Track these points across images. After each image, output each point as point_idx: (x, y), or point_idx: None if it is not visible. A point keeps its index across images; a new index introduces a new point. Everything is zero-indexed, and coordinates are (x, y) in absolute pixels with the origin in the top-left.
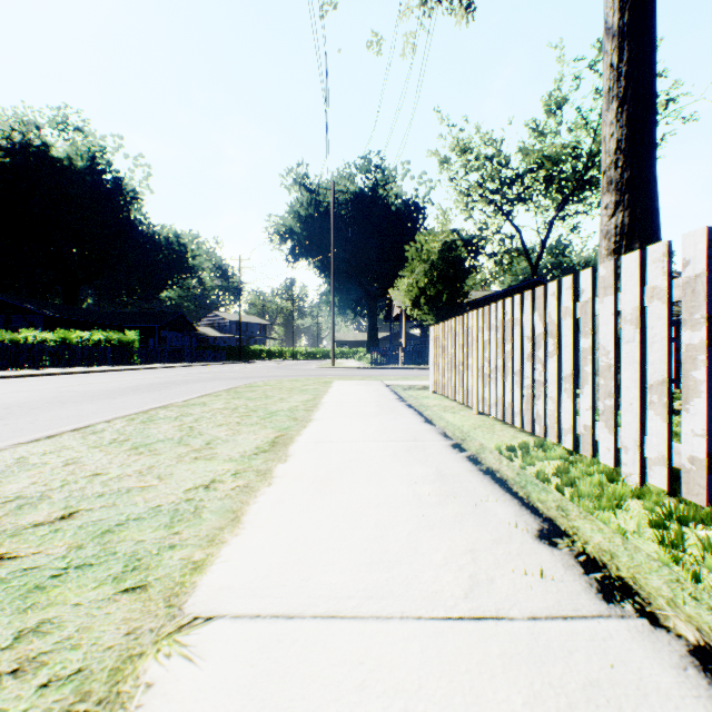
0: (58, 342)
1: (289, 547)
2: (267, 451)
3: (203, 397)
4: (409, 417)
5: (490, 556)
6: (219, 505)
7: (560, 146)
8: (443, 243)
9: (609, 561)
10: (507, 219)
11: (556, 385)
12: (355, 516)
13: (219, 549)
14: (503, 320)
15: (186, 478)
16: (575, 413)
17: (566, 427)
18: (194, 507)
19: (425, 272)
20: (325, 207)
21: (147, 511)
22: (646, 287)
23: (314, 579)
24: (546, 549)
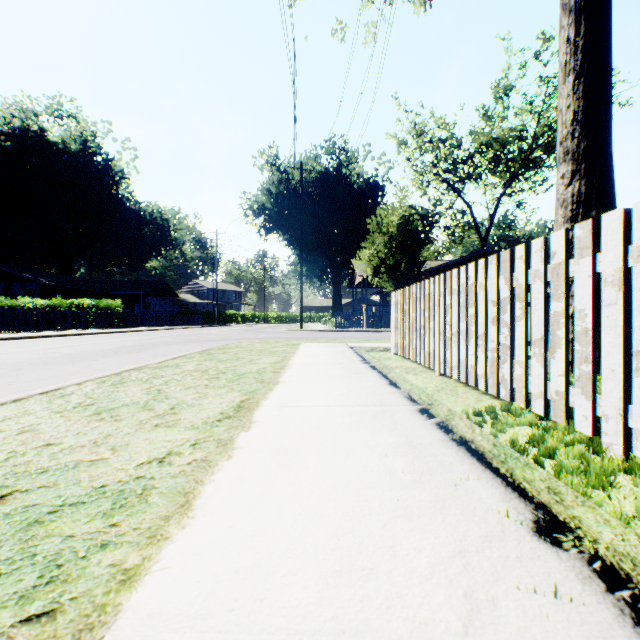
0: (52, 307)
1: (243, 547)
2: (231, 416)
3: (176, 359)
4: (374, 380)
5: (484, 562)
6: (170, 485)
7: (507, 129)
8: (401, 216)
9: (632, 570)
10: (459, 196)
11: (524, 349)
12: (321, 501)
13: (160, 549)
14: (466, 285)
15: (141, 450)
16: (545, 378)
17: (536, 392)
18: (141, 488)
19: (385, 243)
20: (294, 185)
21: (88, 493)
22: (632, 246)
23: (270, 598)
24: (550, 550)
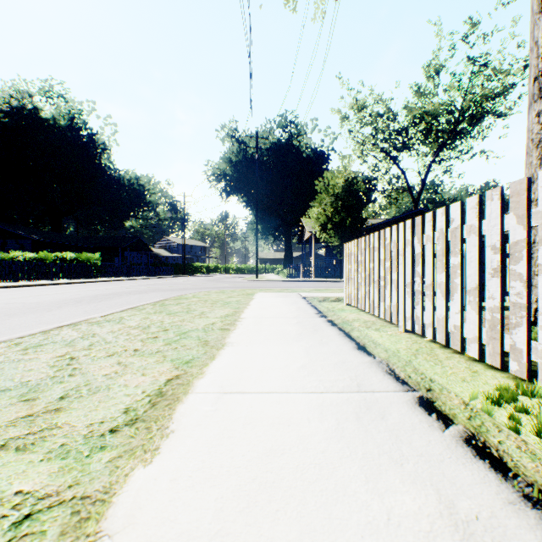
0: (39, 259)
1: None
2: (137, 420)
3: (125, 311)
4: (337, 341)
5: None
6: None
7: (437, 103)
8: (346, 179)
9: None
10: (394, 163)
11: None
12: None
13: None
14: (445, 230)
15: None
16: None
17: None
18: None
19: (331, 202)
20: (251, 154)
21: None
22: None
23: None
24: None
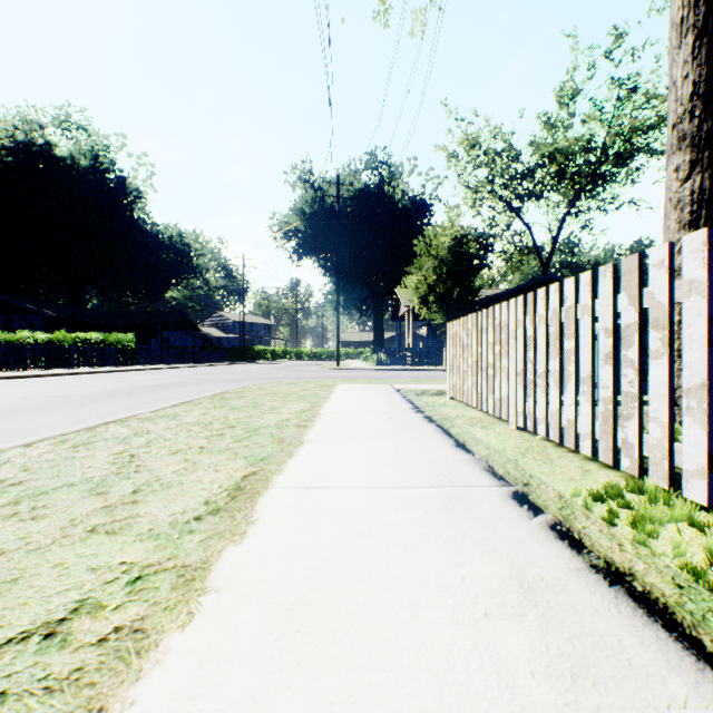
0: (55, 342)
1: None
2: (219, 510)
3: (178, 406)
4: (434, 438)
5: None
6: None
7: (573, 138)
8: (453, 237)
9: None
10: (517, 216)
11: (668, 401)
12: None
13: None
14: (559, 309)
15: (30, 597)
16: (711, 447)
17: (692, 468)
18: None
19: (434, 268)
20: (330, 204)
21: None
22: None
23: None
24: None
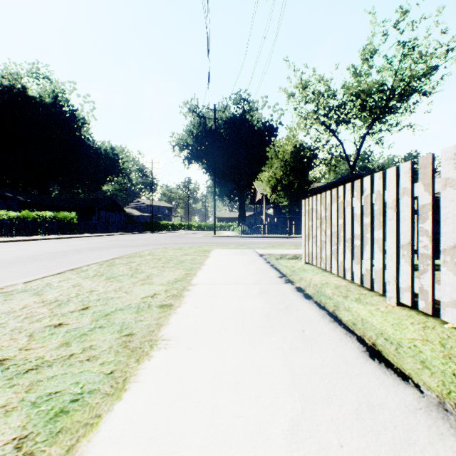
0: (21, 218)
1: None
2: None
3: (61, 274)
4: (328, 334)
5: None
6: None
7: (372, 82)
8: (294, 146)
9: None
10: (333, 135)
11: None
12: None
13: None
14: None
15: None
16: None
17: None
18: None
19: (281, 167)
20: (210, 127)
21: None
22: None
23: None
24: None
